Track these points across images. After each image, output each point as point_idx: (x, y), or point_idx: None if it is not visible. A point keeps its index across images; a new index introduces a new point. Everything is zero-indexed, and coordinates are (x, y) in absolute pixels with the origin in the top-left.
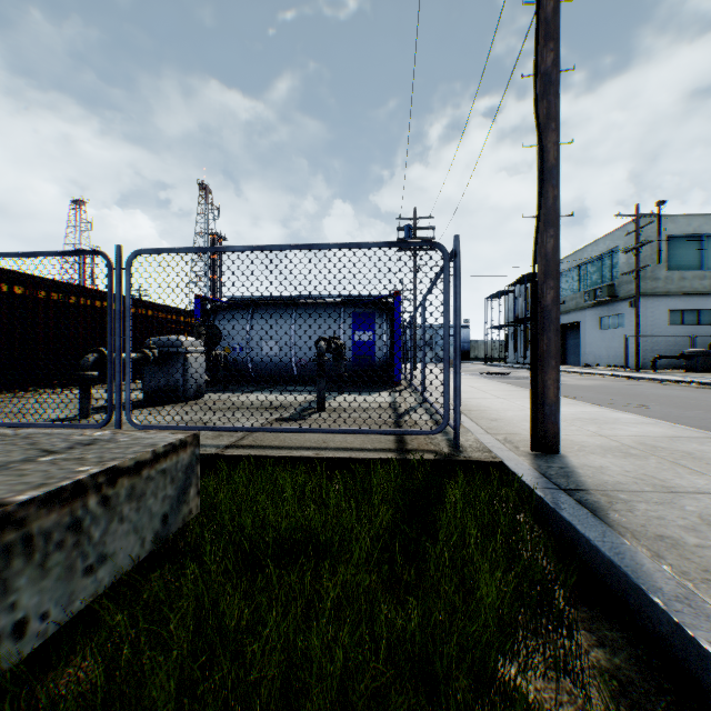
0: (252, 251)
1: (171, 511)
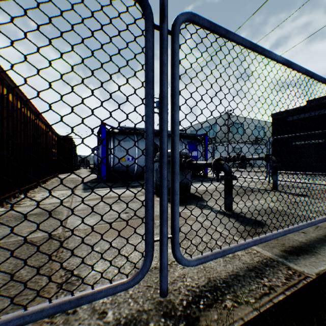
0: None
1: None
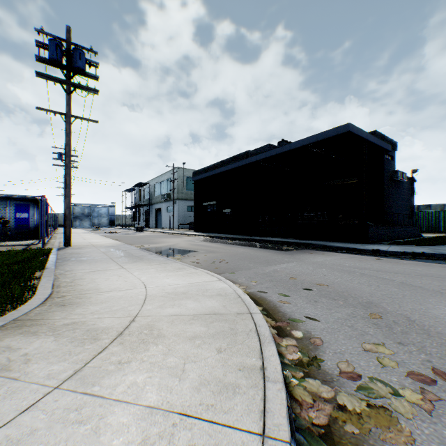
0: None
1: None
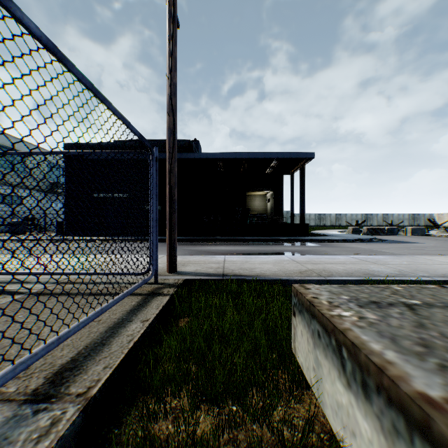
0: (46, 47)
1: None
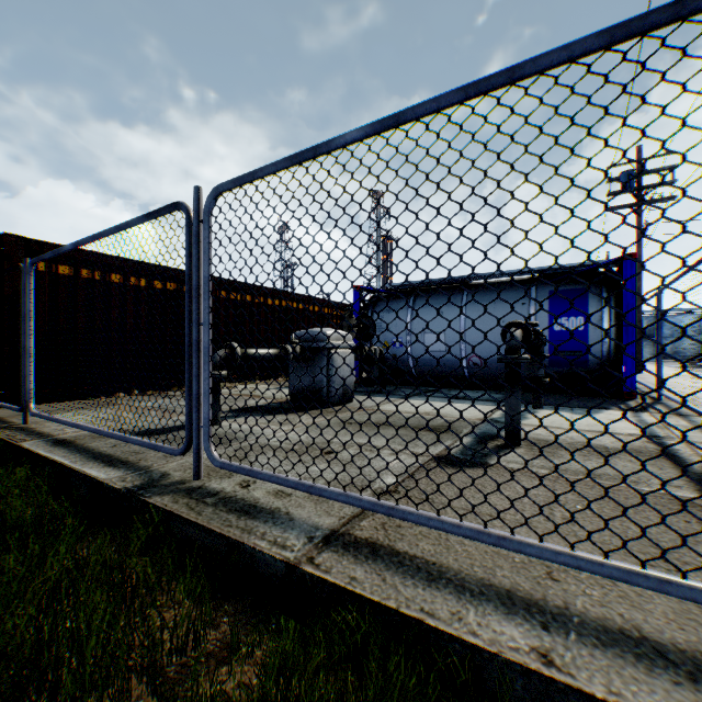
0: (378, 134)
1: None
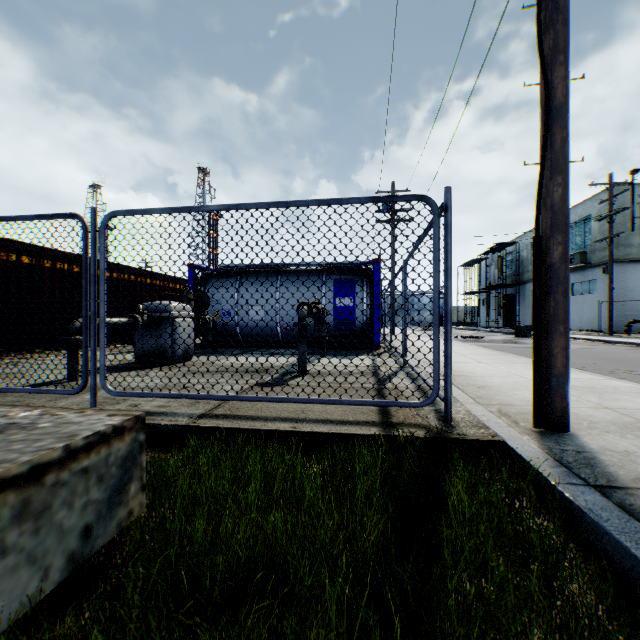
0: (227, 210)
1: (98, 519)
